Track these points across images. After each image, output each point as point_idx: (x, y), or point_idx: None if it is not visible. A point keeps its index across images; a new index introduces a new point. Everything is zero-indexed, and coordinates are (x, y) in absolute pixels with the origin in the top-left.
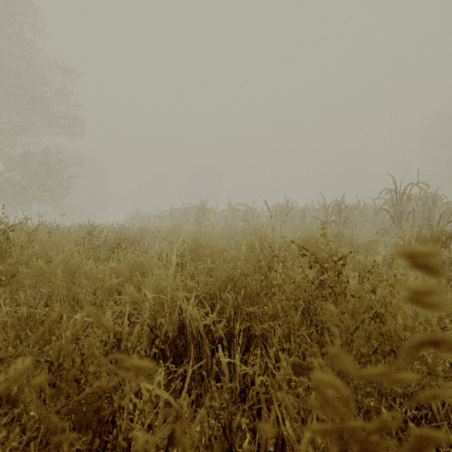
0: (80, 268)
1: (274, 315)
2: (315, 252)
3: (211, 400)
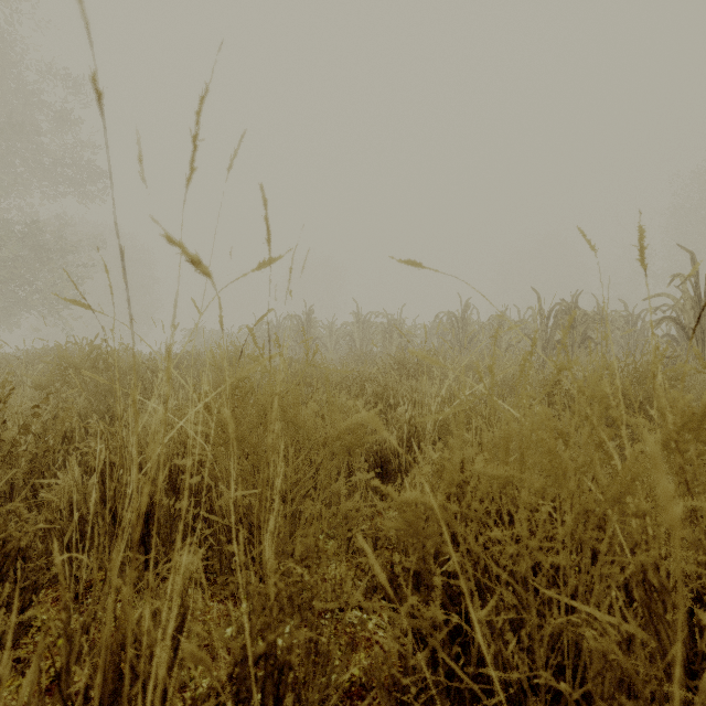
0: None
1: None
2: None
3: None
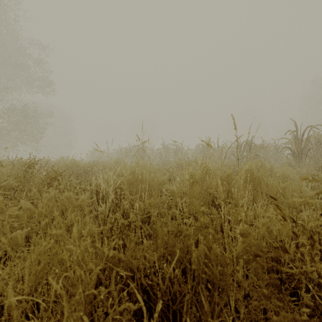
0: None
1: None
2: None
3: None
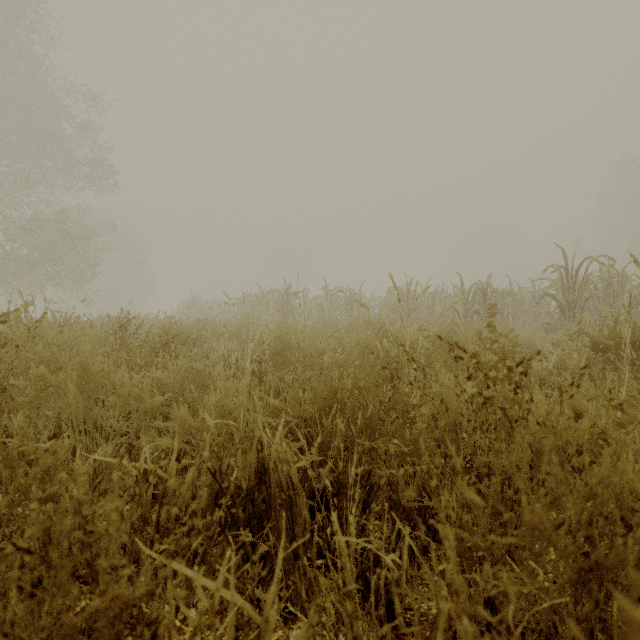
0: (105, 379)
1: (408, 453)
2: (477, 353)
3: (310, 592)
